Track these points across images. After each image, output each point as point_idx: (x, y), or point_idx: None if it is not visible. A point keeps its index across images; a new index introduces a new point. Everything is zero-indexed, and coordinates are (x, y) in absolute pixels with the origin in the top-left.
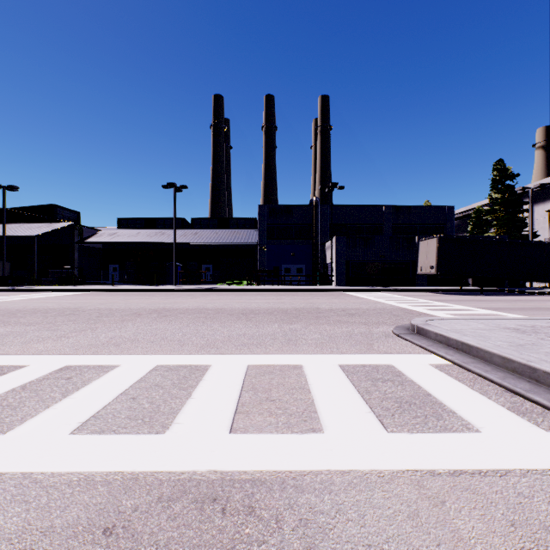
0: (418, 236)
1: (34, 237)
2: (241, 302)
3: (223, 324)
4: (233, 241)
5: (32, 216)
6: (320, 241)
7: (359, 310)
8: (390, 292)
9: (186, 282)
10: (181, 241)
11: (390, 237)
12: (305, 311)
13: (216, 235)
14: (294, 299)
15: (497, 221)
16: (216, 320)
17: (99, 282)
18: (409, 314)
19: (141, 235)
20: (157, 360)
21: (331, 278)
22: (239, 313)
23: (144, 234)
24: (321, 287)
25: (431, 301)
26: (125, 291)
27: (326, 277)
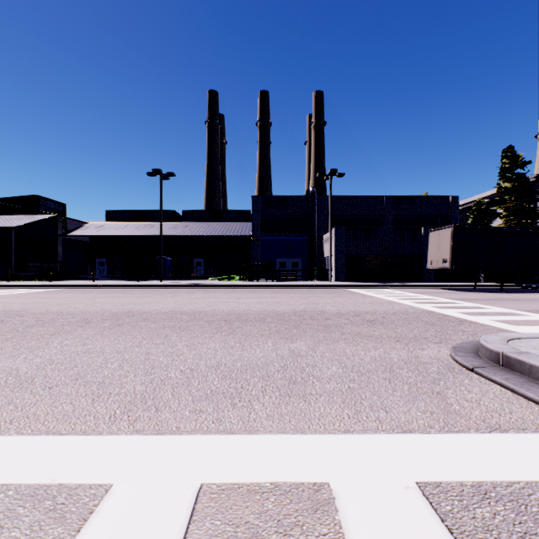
0: (424, 228)
1: (12, 229)
2: (227, 302)
3: (192, 341)
4: (225, 233)
5: (13, 207)
6: (317, 233)
7: (377, 315)
8: (397, 288)
9: (176, 277)
10: (171, 234)
11: (394, 229)
12: (307, 316)
13: (208, 228)
14: (291, 298)
15: (506, 211)
16: (186, 334)
17: (84, 277)
18: (446, 321)
19: (129, 227)
20: (0, 461)
21: (330, 273)
22: (221, 319)
23: (133, 226)
24: (320, 283)
25: (454, 300)
26: (103, 288)
27: (324, 271)
